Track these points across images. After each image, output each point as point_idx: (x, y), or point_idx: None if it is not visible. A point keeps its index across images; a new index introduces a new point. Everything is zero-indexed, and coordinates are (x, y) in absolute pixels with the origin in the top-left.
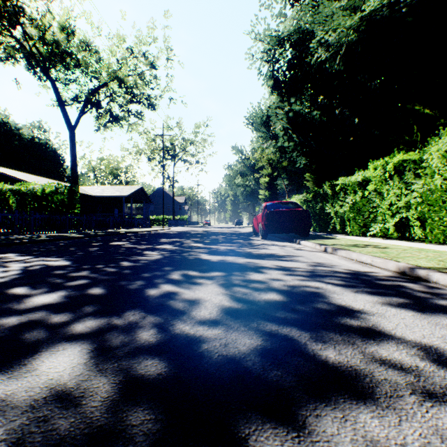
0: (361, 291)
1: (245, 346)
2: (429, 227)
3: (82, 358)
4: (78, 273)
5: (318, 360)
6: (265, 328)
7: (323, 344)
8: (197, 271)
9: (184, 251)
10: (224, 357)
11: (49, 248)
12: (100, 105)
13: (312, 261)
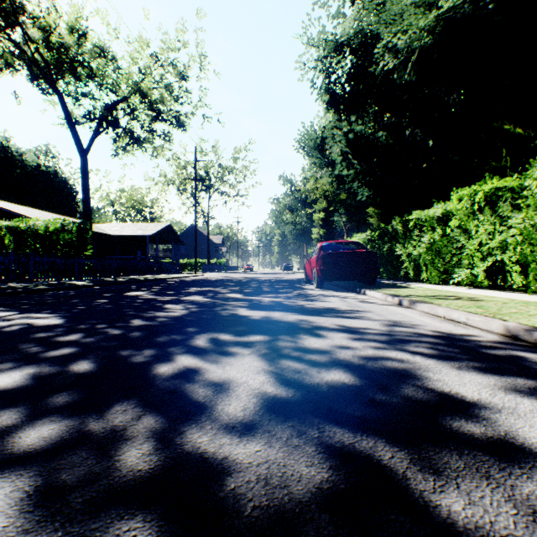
0: (466, 367)
1: (301, 482)
2: (533, 273)
3: (3, 516)
4: (67, 337)
5: (436, 519)
6: (332, 440)
7: (435, 478)
8: (231, 333)
9: (216, 305)
10: (263, 512)
11: (45, 300)
12: (118, 124)
13: (385, 319)
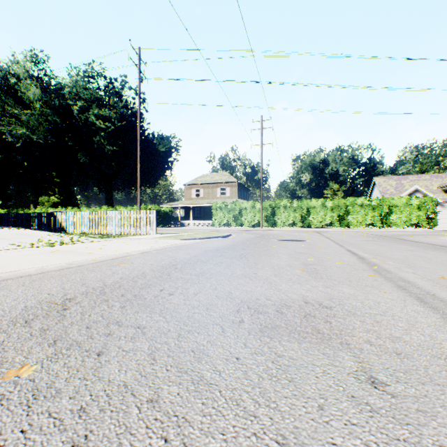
0: None
1: None
2: None
3: None
4: None
5: None
6: None
7: None
8: None
9: None
10: None
11: None
12: None
13: None
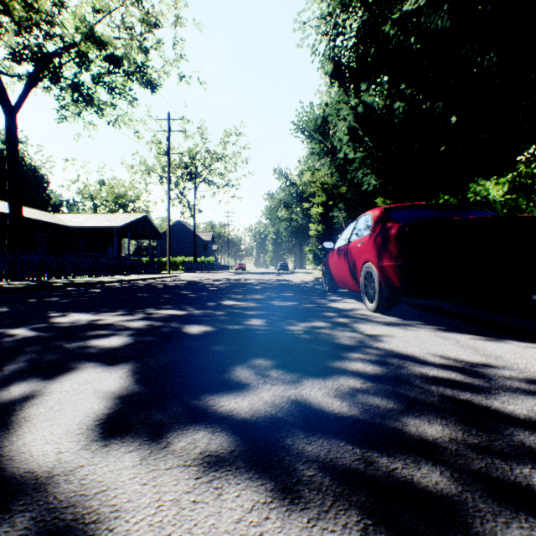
0: None
1: None
2: None
3: None
4: None
5: None
6: None
7: None
8: None
9: None
10: None
11: None
12: (53, 68)
13: None
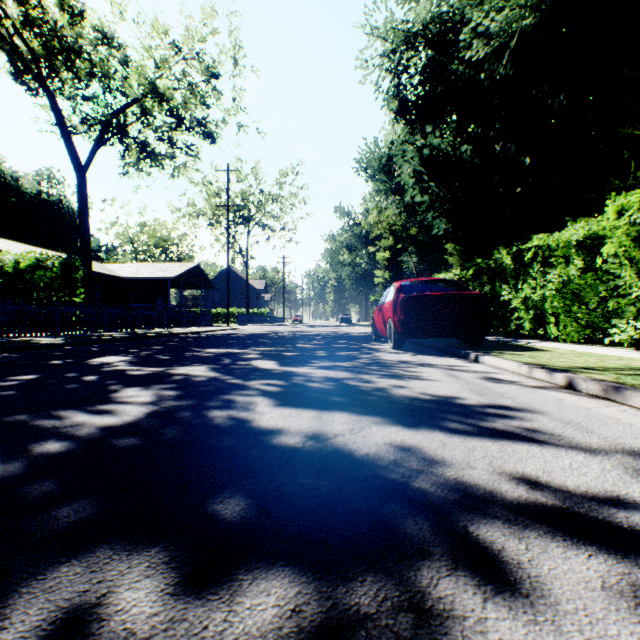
0: None
1: None
2: None
3: None
4: None
5: None
6: None
7: None
8: (176, 560)
9: (220, 389)
10: None
11: None
12: (124, 131)
13: (608, 442)
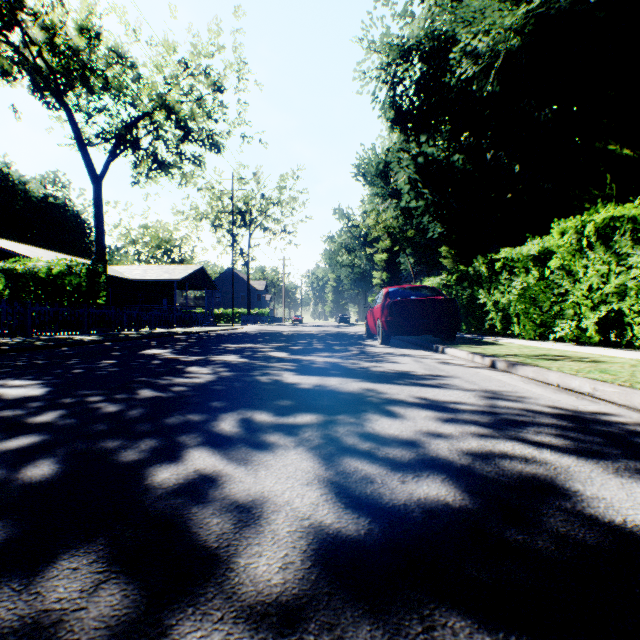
0: (627, 471)
1: None
2: None
3: None
4: (39, 416)
5: None
6: None
7: None
8: (270, 411)
9: (254, 367)
10: None
11: (36, 360)
12: (138, 145)
13: (480, 388)
